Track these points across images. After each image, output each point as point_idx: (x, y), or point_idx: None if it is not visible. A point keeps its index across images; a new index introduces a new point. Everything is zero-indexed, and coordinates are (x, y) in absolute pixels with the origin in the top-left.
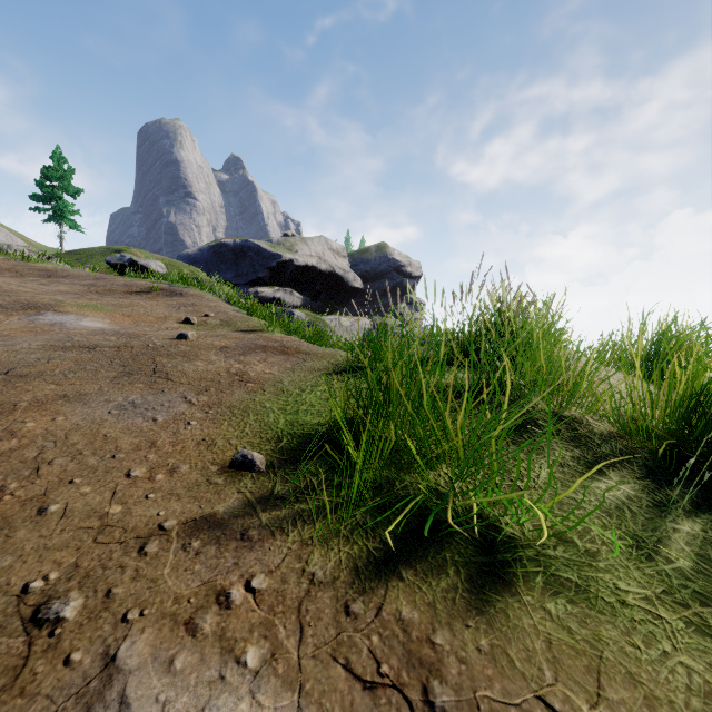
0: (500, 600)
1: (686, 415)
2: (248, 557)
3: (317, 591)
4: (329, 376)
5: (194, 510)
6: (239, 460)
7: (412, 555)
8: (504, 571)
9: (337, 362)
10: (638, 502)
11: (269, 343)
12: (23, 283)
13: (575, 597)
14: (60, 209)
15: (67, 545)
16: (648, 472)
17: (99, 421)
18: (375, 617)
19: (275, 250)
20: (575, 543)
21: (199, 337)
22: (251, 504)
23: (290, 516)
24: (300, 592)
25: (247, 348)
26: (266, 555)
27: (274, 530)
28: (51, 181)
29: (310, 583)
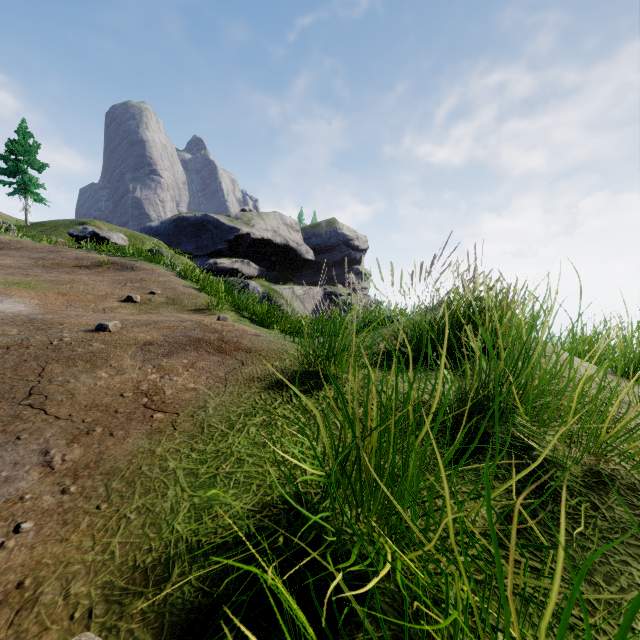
0: None
1: None
2: None
3: None
4: (271, 392)
5: None
6: None
7: None
8: None
9: (283, 365)
10: None
11: (206, 334)
12: None
13: None
14: (24, 183)
15: None
16: None
17: None
18: None
19: (233, 224)
20: None
21: (125, 327)
22: None
23: None
24: None
25: (176, 344)
26: None
27: None
28: (16, 156)
29: None
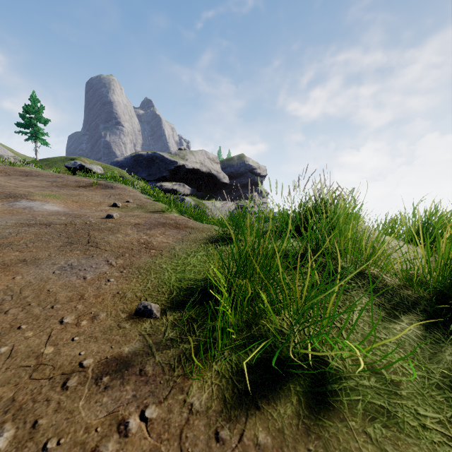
0: (332, 425)
1: (451, 274)
2: (144, 390)
3: (194, 419)
4: (207, 244)
5: (106, 349)
6: (141, 309)
7: (265, 386)
8: (333, 399)
9: (212, 234)
10: (423, 339)
11: (167, 221)
12: (9, 180)
13: (388, 422)
14: (35, 132)
15: (8, 381)
16: (427, 315)
17: (45, 279)
18: (238, 443)
19: (173, 159)
20: (383, 374)
21: (121, 217)
22: (149, 344)
23: (176, 354)
24: (182, 420)
25: (152, 225)
26: (157, 388)
27: (164, 366)
28: (29, 114)
29: (190, 412)
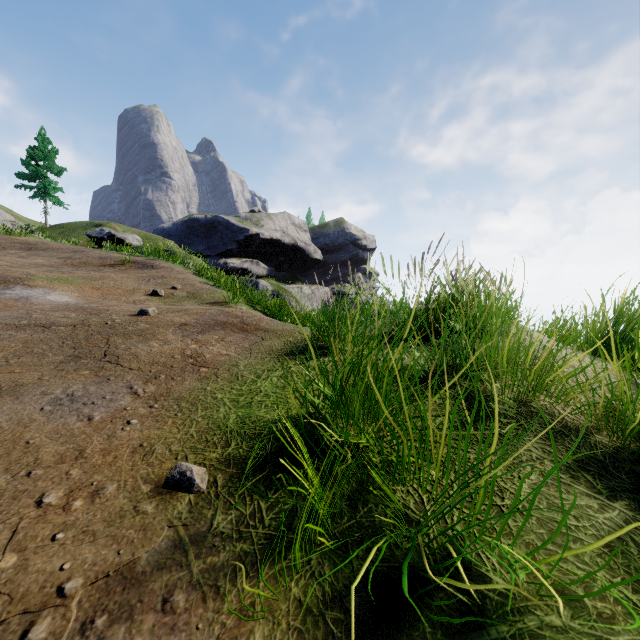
0: None
1: None
2: None
3: None
4: (287, 357)
5: (109, 558)
6: (176, 477)
7: (381, 632)
8: None
9: (296, 340)
10: (639, 528)
11: (230, 319)
12: (1, 256)
13: None
14: (44, 187)
15: None
16: (638, 481)
17: (26, 421)
18: None
19: (243, 225)
20: (583, 601)
21: (161, 313)
22: (183, 545)
23: (230, 565)
24: None
25: (206, 325)
26: None
27: (206, 590)
28: (36, 161)
29: None
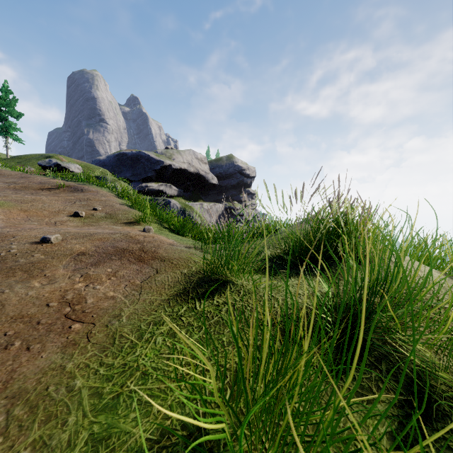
0: None
1: None
2: None
3: None
4: (179, 299)
5: None
6: None
7: None
8: None
9: (190, 272)
10: None
11: (130, 245)
12: None
13: None
14: (6, 127)
15: None
16: None
17: None
18: None
19: (159, 158)
20: None
21: (65, 239)
22: None
23: None
24: None
25: (104, 254)
26: None
27: None
28: None
29: None
